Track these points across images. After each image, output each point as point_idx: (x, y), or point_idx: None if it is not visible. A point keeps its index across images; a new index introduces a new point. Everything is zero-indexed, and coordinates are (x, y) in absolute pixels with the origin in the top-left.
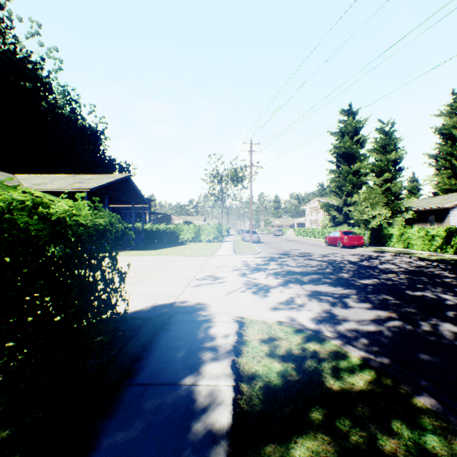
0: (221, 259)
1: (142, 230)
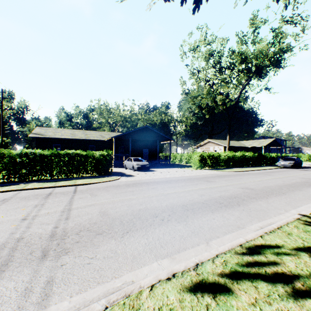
0: (305, 164)
1: (280, 156)
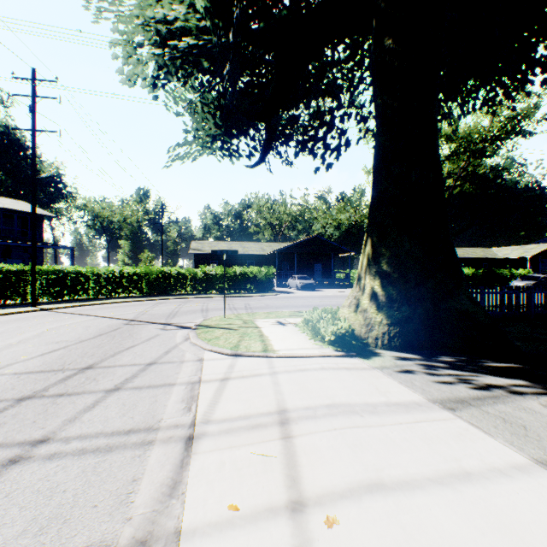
0: None
1: None
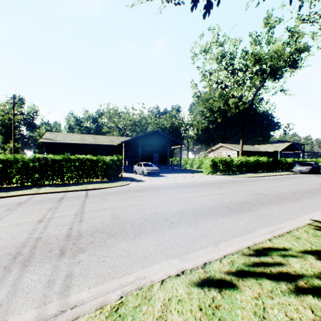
0: None
1: (297, 161)
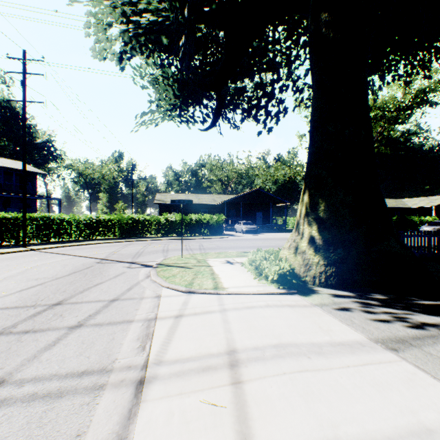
0: None
1: None
